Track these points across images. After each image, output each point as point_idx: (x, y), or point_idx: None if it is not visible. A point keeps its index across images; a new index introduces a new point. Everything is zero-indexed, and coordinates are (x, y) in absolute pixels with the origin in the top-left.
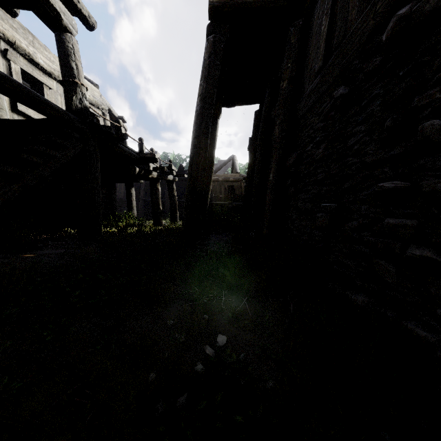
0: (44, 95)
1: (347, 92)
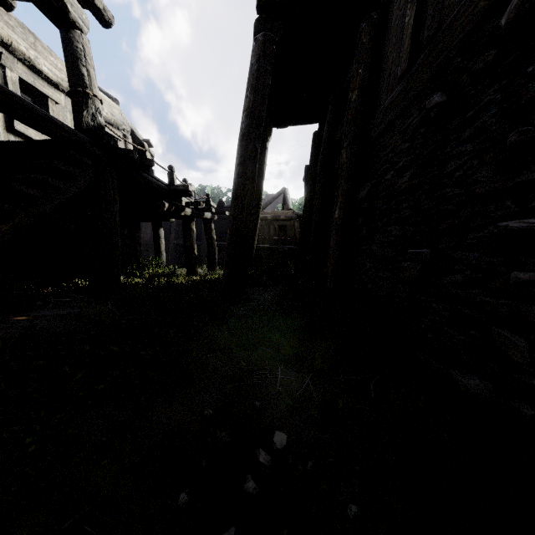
0: (49, 111)
1: (445, 100)
